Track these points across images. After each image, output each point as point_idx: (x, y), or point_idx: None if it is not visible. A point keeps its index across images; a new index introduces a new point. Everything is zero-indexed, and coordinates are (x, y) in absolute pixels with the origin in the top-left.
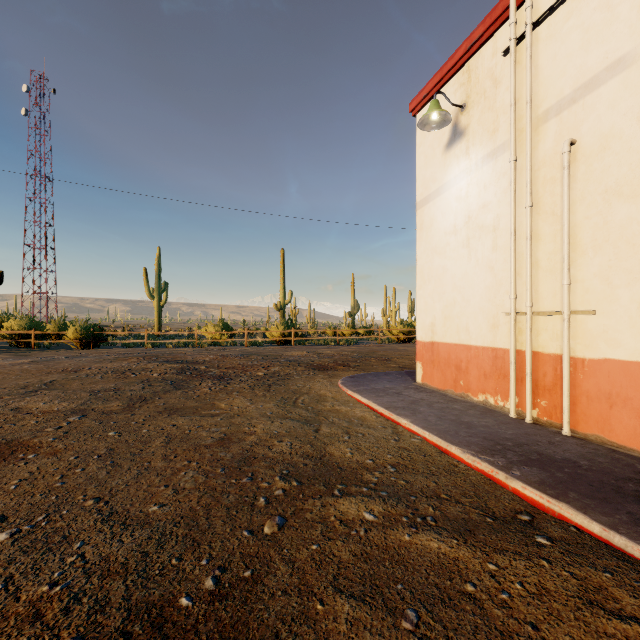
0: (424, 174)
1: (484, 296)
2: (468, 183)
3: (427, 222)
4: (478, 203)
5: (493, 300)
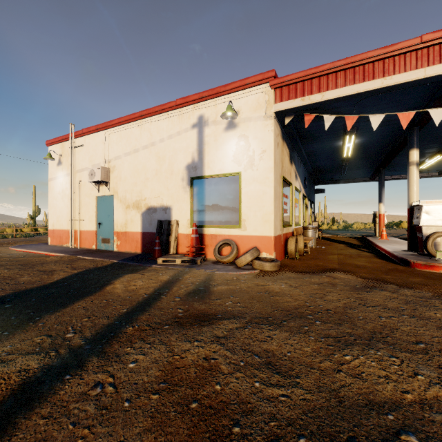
0: (51, 170)
1: (66, 215)
2: (63, 180)
3: (52, 187)
4: (65, 187)
5: (68, 216)
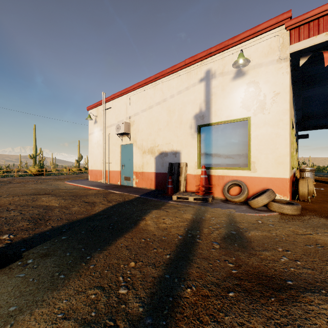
0: (90, 127)
1: (100, 159)
2: (98, 134)
3: (91, 139)
4: (99, 139)
5: (101, 160)
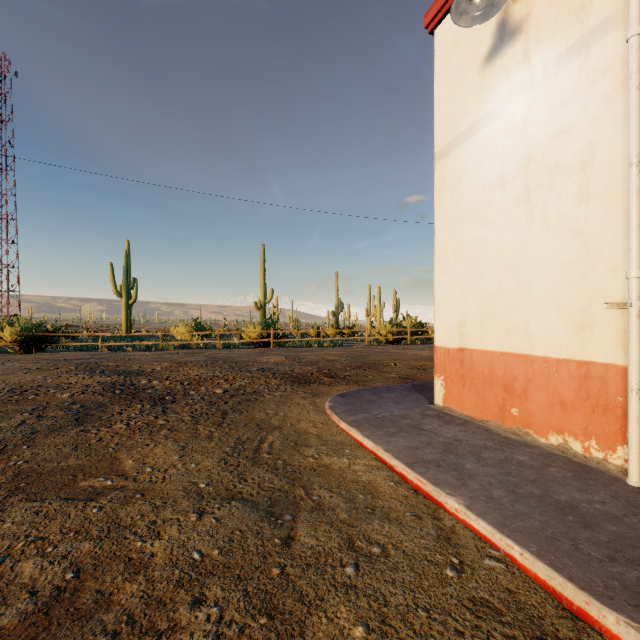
0: (447, 110)
1: (561, 278)
2: (528, 104)
3: (452, 177)
4: (548, 131)
5: (581, 283)
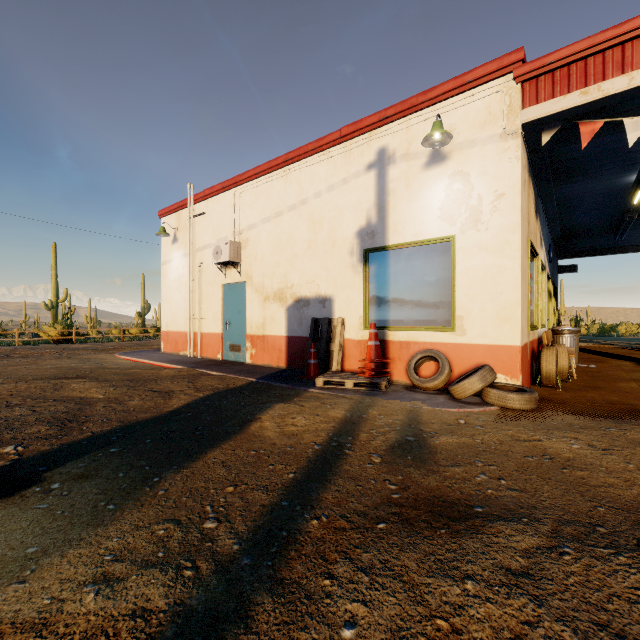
0: (164, 250)
1: (184, 311)
2: (179, 263)
3: (166, 274)
4: (182, 272)
5: (186, 313)
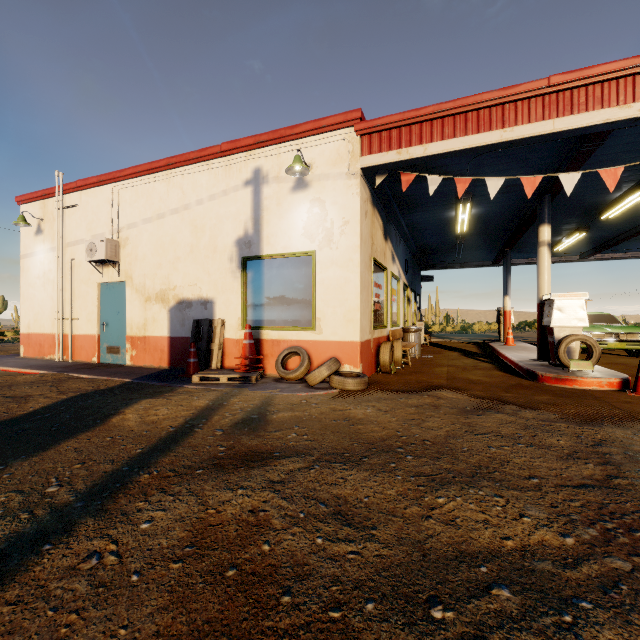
0: (25, 241)
1: (50, 311)
2: (45, 257)
3: (27, 268)
4: (48, 268)
5: (53, 313)
